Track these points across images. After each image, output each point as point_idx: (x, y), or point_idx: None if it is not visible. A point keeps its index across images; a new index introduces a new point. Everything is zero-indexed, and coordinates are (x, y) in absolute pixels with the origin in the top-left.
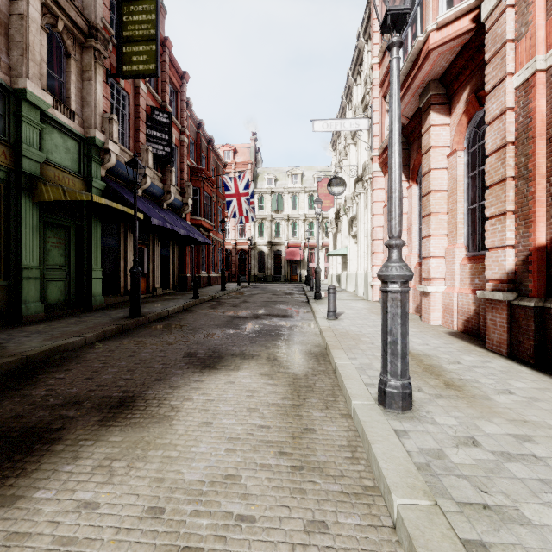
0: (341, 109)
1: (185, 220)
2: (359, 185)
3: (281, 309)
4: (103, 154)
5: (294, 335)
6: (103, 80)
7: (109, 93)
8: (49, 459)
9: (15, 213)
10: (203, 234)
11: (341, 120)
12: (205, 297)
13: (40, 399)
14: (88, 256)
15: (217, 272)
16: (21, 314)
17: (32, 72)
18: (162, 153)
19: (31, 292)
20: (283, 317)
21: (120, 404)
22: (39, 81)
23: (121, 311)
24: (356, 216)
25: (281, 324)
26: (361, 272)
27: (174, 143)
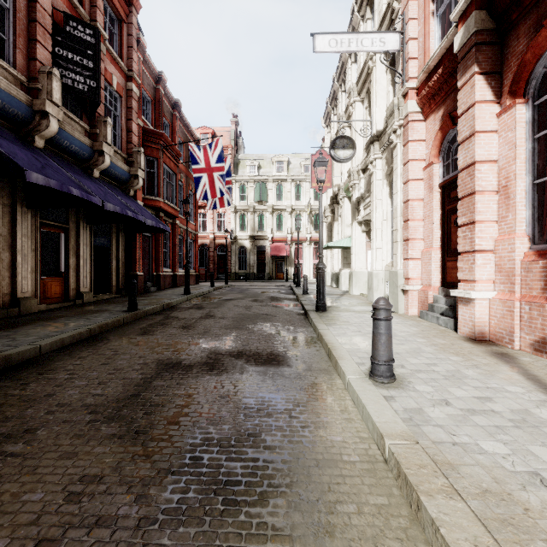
0: (340, 66)
1: (135, 199)
2: (374, 147)
3: (265, 334)
4: None
5: (307, 479)
6: None
7: None
8: None
9: None
10: (166, 221)
11: (358, 34)
12: (150, 307)
13: None
14: None
15: None
16: None
17: None
18: (83, 87)
19: None
20: (268, 364)
21: None
22: None
23: None
24: (365, 195)
25: (264, 399)
26: (378, 269)
27: (115, 89)
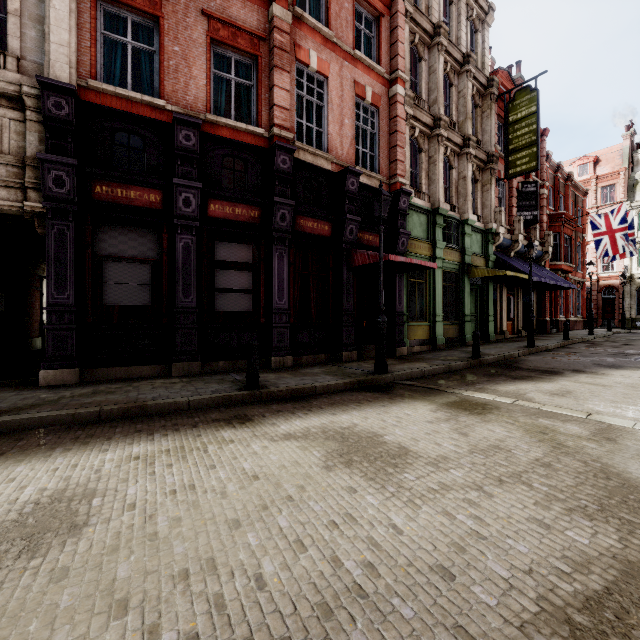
0: None
1: (544, 267)
2: None
3: None
4: (494, 237)
5: None
6: (494, 186)
7: (497, 192)
8: (566, 374)
9: (461, 286)
10: (561, 276)
11: None
12: (575, 339)
13: (535, 366)
14: (486, 307)
15: (575, 315)
16: (464, 340)
17: (468, 207)
18: (530, 217)
19: (467, 329)
20: None
21: (575, 370)
22: (471, 210)
23: (513, 344)
24: None
25: None
26: None
27: None
